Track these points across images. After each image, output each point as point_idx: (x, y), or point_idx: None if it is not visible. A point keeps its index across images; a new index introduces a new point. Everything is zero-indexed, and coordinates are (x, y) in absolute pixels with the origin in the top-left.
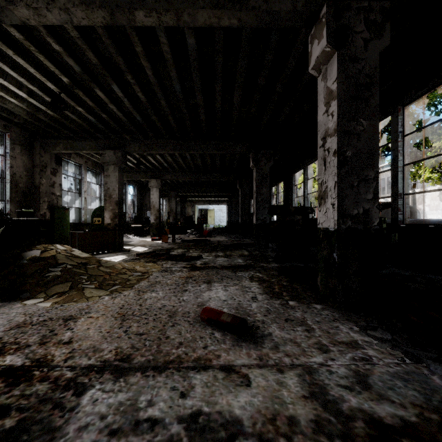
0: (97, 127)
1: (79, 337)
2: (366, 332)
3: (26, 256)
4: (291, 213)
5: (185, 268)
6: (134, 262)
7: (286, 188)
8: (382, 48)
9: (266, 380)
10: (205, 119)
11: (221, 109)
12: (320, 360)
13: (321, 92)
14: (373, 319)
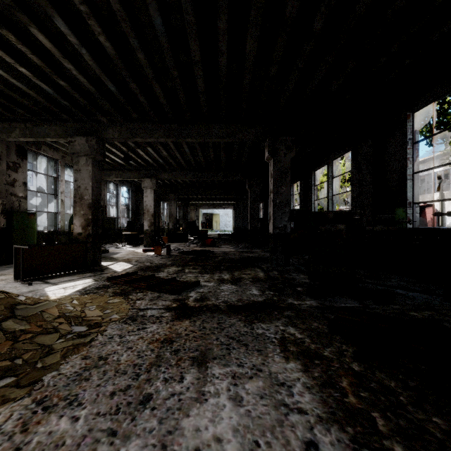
0: (62, 105)
1: None
2: None
3: None
4: (327, 219)
5: (167, 313)
6: (94, 296)
7: (304, 189)
8: None
9: None
10: (204, 89)
11: (227, 69)
12: None
13: None
14: None
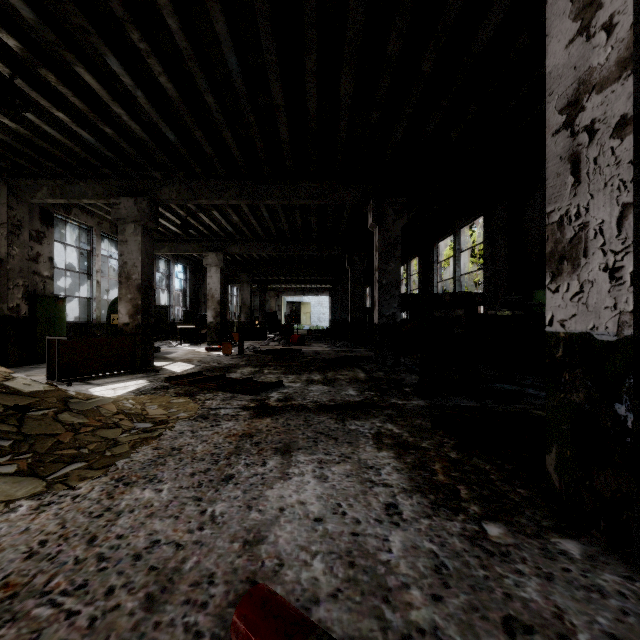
0: (104, 157)
1: None
2: None
3: None
4: (444, 303)
5: (245, 411)
6: (153, 396)
7: (424, 266)
8: None
9: None
10: (289, 138)
11: (317, 115)
12: None
13: None
14: None
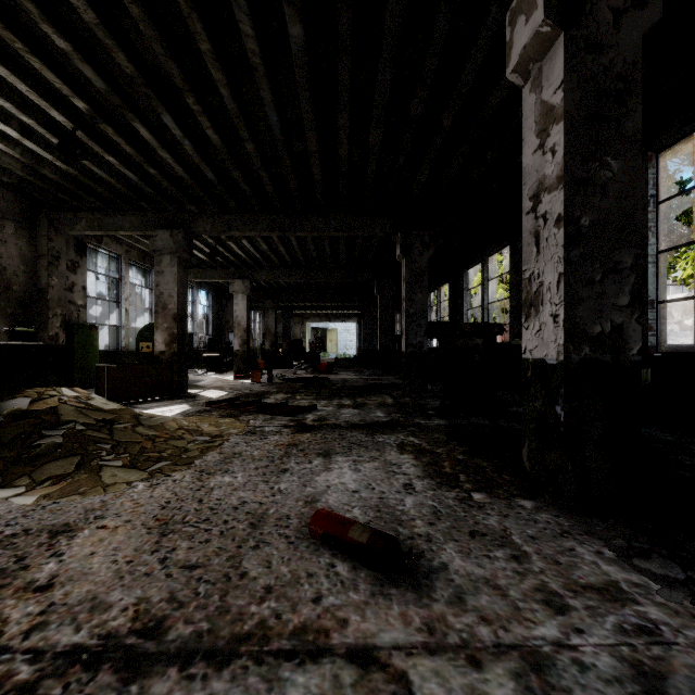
0: (143, 191)
1: (70, 574)
2: (631, 563)
3: (3, 409)
4: (465, 333)
5: (286, 429)
6: (200, 417)
7: (454, 294)
8: (646, 26)
9: (446, 689)
10: (321, 178)
11: (348, 159)
12: (554, 632)
13: (530, 112)
14: (638, 532)
